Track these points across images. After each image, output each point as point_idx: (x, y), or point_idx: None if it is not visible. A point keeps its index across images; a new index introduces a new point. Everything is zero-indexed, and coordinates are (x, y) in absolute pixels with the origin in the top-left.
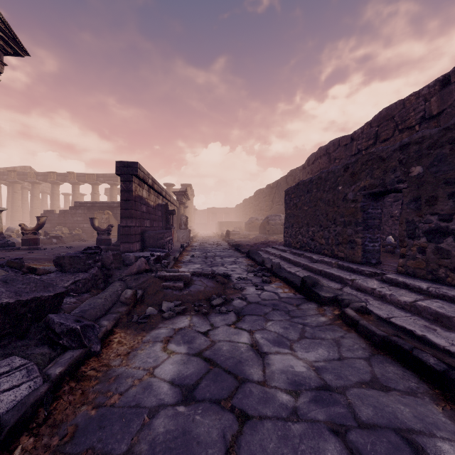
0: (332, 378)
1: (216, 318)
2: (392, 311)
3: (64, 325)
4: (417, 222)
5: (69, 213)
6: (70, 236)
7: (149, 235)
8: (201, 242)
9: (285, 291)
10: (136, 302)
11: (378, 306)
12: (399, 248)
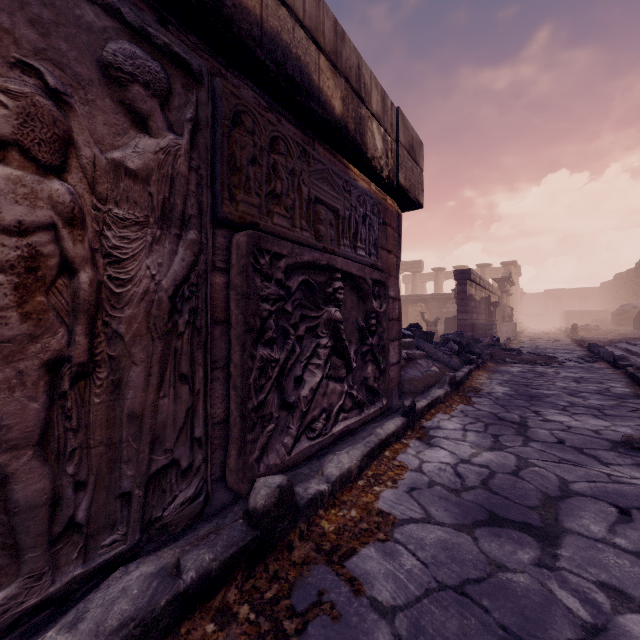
0: (587, 377)
1: (537, 366)
2: None
3: (476, 351)
4: None
5: None
6: None
7: (478, 327)
8: (531, 338)
9: (600, 366)
10: (491, 357)
11: None
12: None
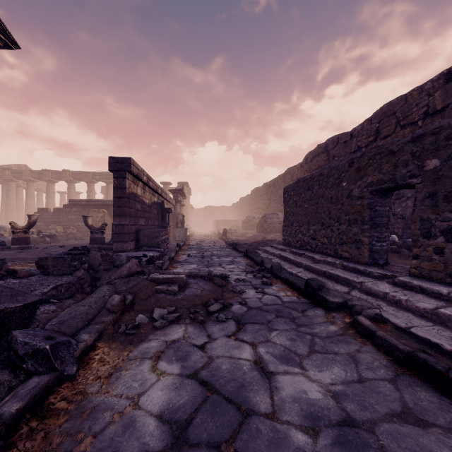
0: (355, 408)
1: (214, 328)
2: (411, 319)
3: (29, 345)
4: (433, 220)
5: (63, 211)
6: (64, 235)
7: (144, 234)
8: (198, 241)
9: (287, 295)
10: (125, 309)
11: (393, 312)
12: (404, 247)
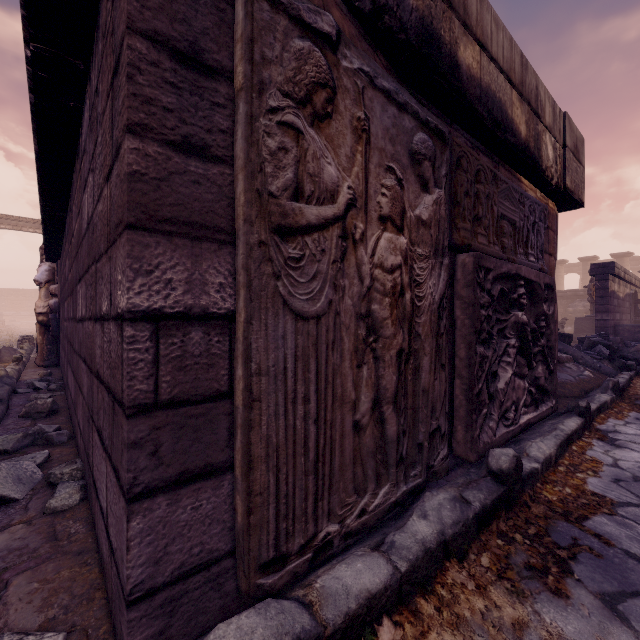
0: None
1: None
2: None
3: (632, 357)
4: None
5: None
6: None
7: (623, 328)
8: None
9: None
10: None
11: None
12: None
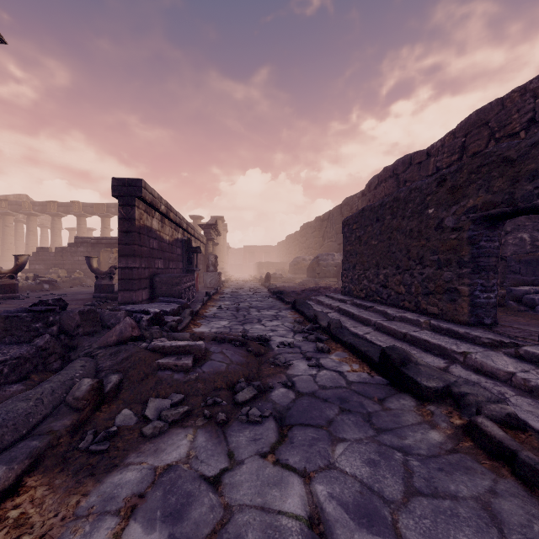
0: None
1: (240, 437)
2: None
3: None
4: None
5: (68, 252)
6: (68, 280)
7: (161, 280)
8: (234, 288)
9: (354, 369)
10: (103, 400)
11: (531, 409)
12: (509, 299)
